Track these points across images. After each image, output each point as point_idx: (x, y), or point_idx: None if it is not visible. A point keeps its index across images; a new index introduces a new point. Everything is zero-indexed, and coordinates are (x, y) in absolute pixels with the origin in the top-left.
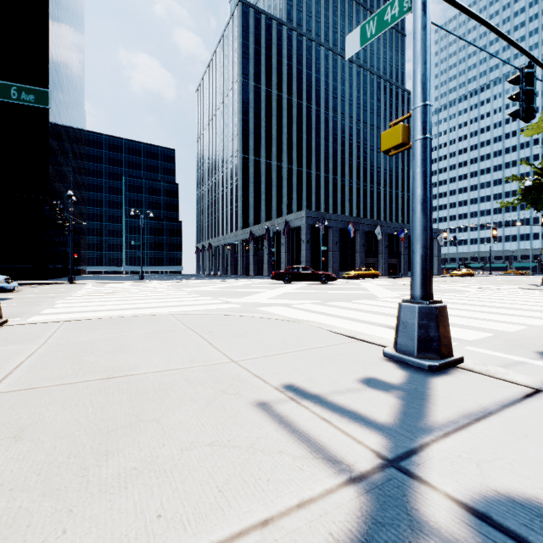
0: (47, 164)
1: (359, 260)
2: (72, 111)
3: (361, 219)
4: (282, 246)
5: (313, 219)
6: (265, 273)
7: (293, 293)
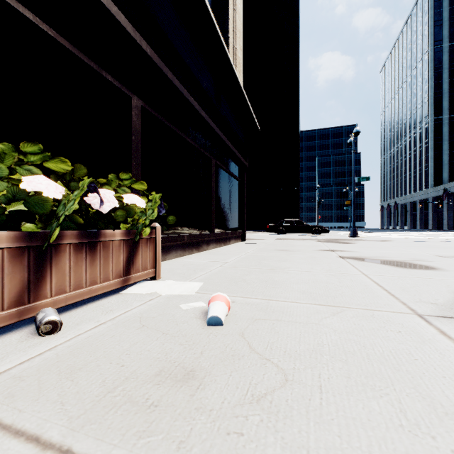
0: (298, 170)
1: None
2: None
3: None
4: None
5: None
6: None
7: None
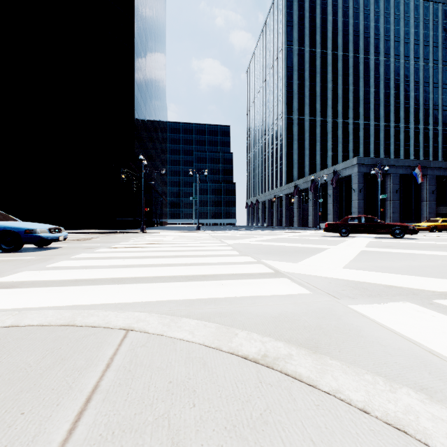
0: (133, 140)
1: (426, 209)
2: (155, 103)
3: (430, 162)
4: (328, 197)
5: (366, 166)
6: (309, 225)
7: (374, 253)
